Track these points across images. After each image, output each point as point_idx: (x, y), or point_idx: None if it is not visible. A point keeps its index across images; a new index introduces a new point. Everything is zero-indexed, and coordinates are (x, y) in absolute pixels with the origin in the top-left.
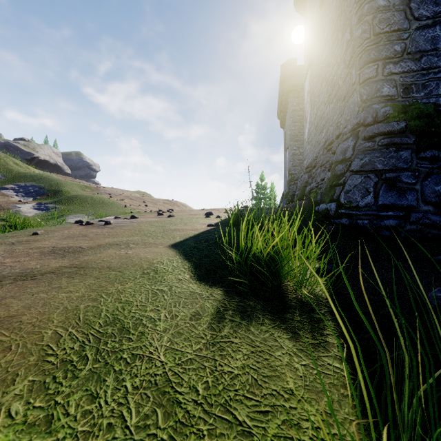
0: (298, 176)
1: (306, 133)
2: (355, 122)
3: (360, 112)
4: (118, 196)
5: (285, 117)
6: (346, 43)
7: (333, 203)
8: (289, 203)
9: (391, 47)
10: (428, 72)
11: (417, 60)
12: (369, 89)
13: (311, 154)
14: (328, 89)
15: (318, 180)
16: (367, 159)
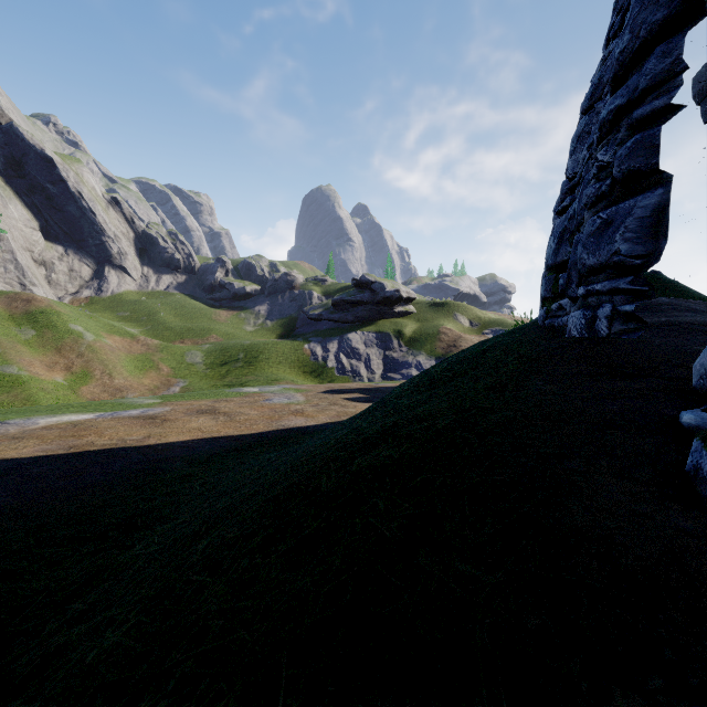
0: None
1: None
2: None
3: None
4: None
5: None
6: None
7: None
8: None
9: None
10: None
11: None
12: None
13: None
14: None
15: None
16: None
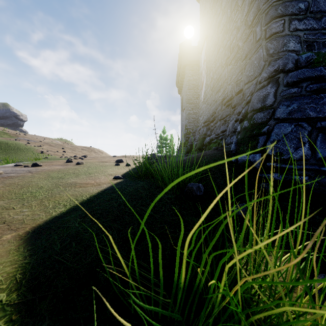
0: (195, 129)
1: (202, 94)
2: (272, 69)
3: (273, 62)
4: (37, 143)
5: (182, 85)
6: (248, 6)
7: (257, 154)
8: (188, 151)
9: (296, 4)
10: None
11: (319, 19)
12: (276, 44)
13: (207, 111)
14: (225, 53)
15: (217, 132)
16: (295, 106)
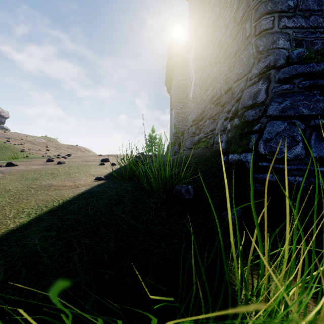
0: (184, 128)
1: (191, 93)
2: (263, 65)
3: (263, 59)
4: (18, 141)
5: (171, 84)
6: (237, 2)
7: (249, 154)
8: (177, 150)
9: (285, 1)
10: (315, 30)
11: (307, 18)
12: (266, 41)
13: (196, 110)
14: (214, 51)
15: (206, 130)
16: (288, 102)
